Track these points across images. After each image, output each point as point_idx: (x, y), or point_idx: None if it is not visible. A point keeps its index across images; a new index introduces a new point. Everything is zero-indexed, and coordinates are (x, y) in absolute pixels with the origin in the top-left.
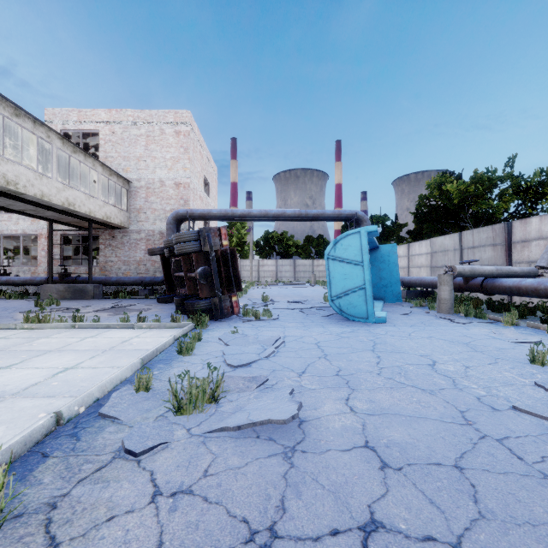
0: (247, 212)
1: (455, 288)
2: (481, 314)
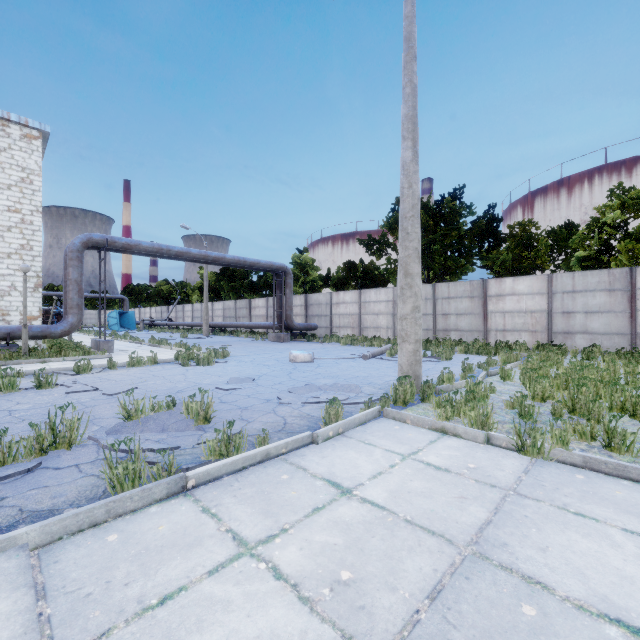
0: None
1: (150, 325)
2: (148, 329)
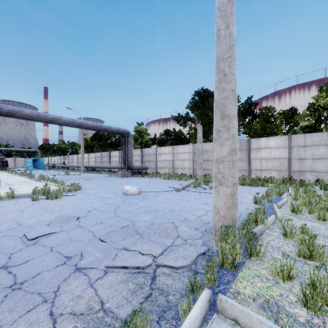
0: (2, 148)
1: (53, 166)
2: (51, 169)
